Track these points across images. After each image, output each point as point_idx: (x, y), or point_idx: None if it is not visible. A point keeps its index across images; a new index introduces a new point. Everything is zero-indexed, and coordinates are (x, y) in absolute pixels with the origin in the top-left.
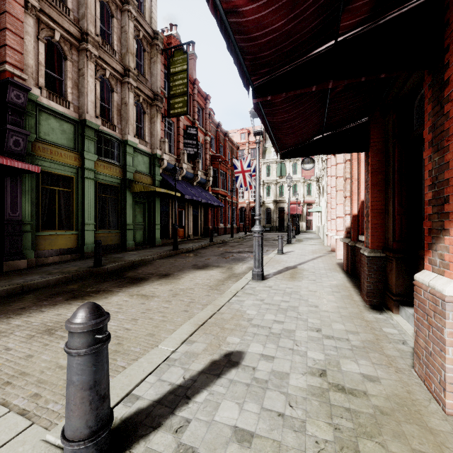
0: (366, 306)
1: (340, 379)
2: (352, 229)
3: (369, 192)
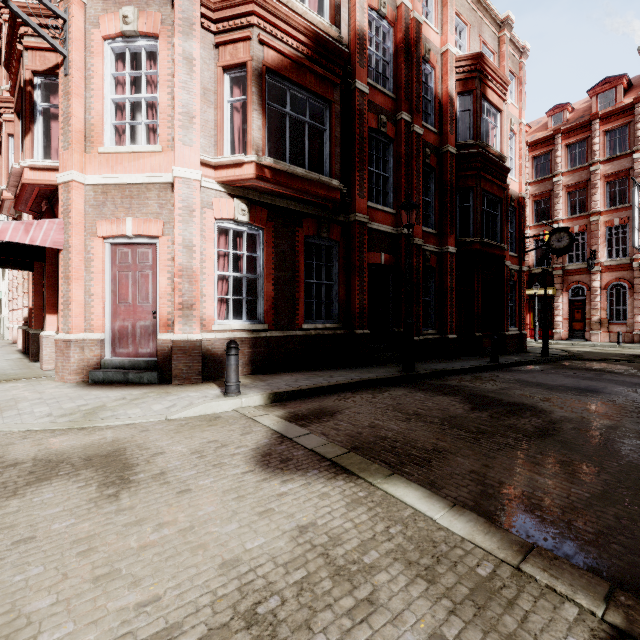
0: (31, 362)
1: (5, 373)
2: (30, 319)
3: (34, 296)
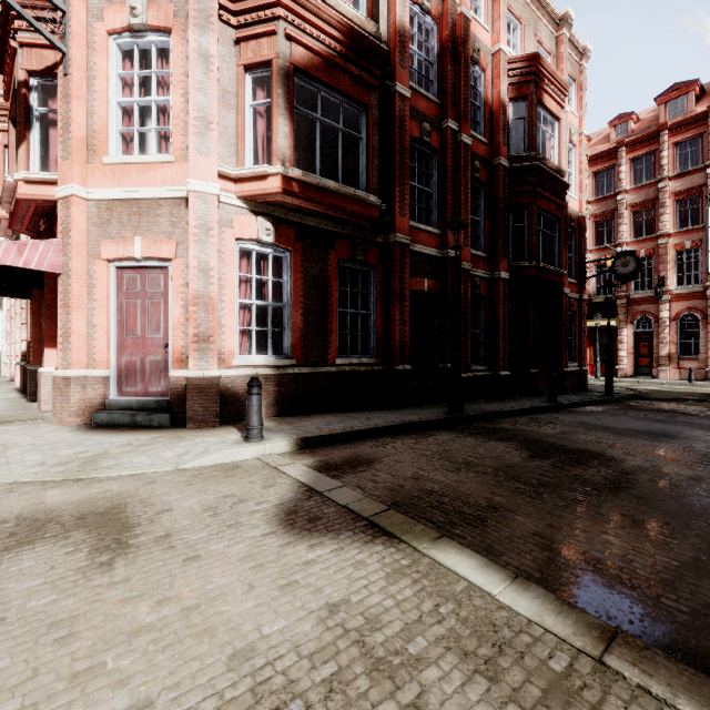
0: (28, 402)
1: None
2: (28, 353)
3: (32, 328)
